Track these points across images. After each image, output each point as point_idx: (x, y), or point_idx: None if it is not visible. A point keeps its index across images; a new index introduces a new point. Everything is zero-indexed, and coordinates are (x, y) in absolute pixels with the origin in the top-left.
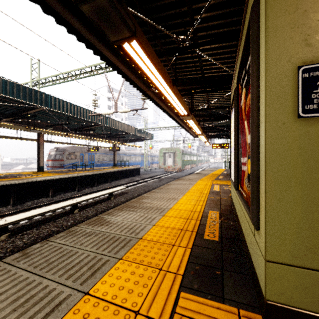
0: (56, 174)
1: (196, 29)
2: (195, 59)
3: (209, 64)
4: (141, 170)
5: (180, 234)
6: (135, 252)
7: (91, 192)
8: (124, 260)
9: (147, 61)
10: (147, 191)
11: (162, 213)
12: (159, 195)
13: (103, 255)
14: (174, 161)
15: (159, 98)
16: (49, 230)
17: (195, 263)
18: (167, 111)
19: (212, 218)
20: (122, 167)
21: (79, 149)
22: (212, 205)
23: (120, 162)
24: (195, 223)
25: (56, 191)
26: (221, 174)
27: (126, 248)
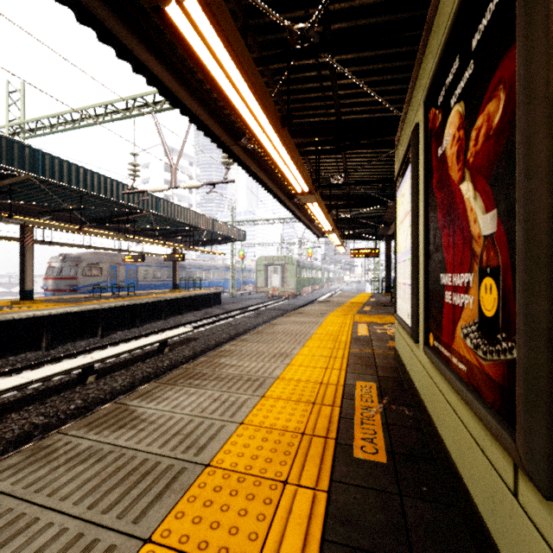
0: (58, 305)
1: (329, 13)
2: (324, 83)
3: (350, 93)
4: (224, 296)
5: (300, 447)
6: (190, 512)
7: (128, 339)
8: (156, 544)
9: (226, 59)
10: (234, 334)
11: (260, 389)
12: (254, 346)
13: (104, 528)
14: (283, 280)
15: (256, 163)
16: (26, 423)
17: (341, 543)
18: (271, 187)
19: (365, 400)
20: (189, 291)
21: (107, 258)
22: (359, 367)
23: (187, 282)
24: (331, 414)
25: (56, 337)
26: (366, 302)
27: (168, 499)
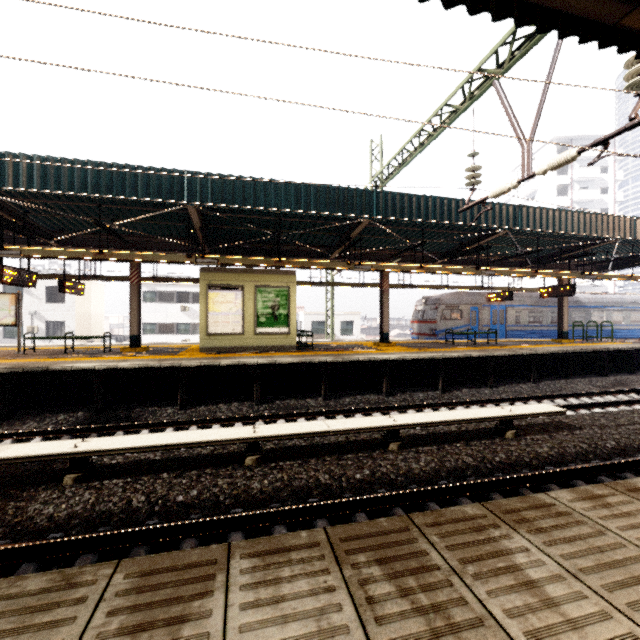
0: (404, 350)
1: None
2: None
3: None
4: None
5: None
6: None
7: (469, 402)
8: None
9: None
10: None
11: None
12: None
13: None
14: None
15: None
16: (312, 477)
17: None
18: None
19: None
20: (586, 343)
21: (467, 298)
22: None
23: (588, 328)
24: None
25: (397, 384)
26: None
27: None
